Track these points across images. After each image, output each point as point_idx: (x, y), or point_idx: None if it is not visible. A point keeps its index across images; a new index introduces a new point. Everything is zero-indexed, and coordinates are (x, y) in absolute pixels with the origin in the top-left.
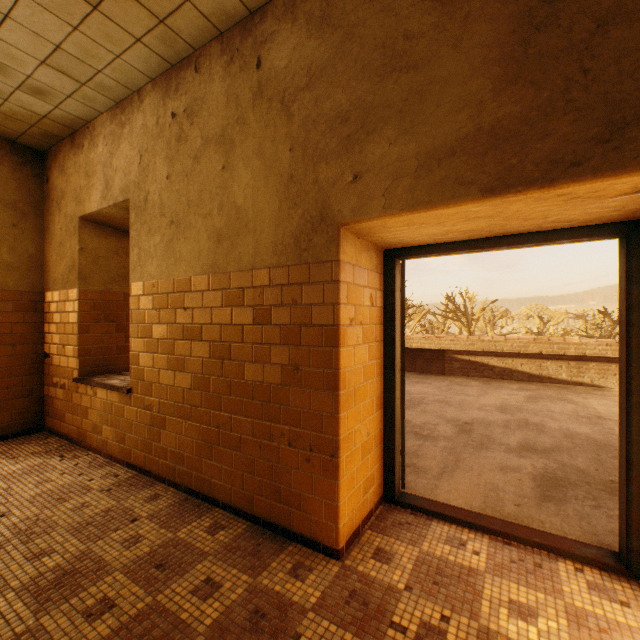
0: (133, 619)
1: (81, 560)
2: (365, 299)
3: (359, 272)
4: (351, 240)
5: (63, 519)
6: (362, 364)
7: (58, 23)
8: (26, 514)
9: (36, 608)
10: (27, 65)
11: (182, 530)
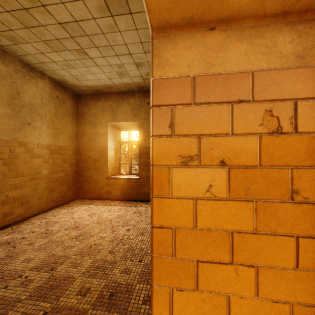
0: (77, 309)
1: (111, 264)
2: (242, 123)
3: (216, 82)
4: (186, 40)
5: (132, 242)
6: (228, 231)
7: (133, 33)
8: (131, 233)
9: (85, 271)
10: (143, 58)
11: (140, 284)
